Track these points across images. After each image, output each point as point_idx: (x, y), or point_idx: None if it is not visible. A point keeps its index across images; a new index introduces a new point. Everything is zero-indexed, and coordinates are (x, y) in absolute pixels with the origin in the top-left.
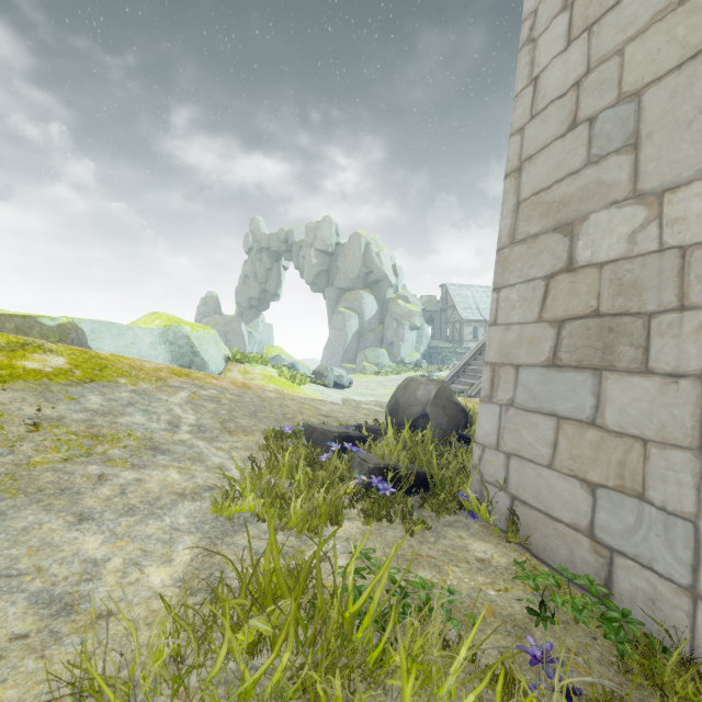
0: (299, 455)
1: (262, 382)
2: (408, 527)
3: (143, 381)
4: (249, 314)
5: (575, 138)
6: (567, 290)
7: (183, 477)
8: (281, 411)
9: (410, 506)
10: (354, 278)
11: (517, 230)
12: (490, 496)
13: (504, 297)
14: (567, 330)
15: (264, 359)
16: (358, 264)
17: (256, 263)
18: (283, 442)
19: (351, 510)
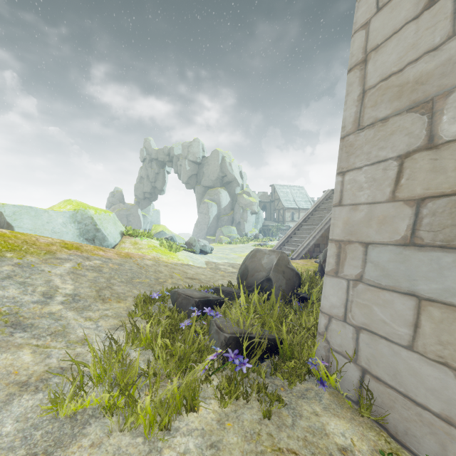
0: (161, 325)
1: (147, 250)
2: (264, 404)
3: (31, 254)
4: (143, 203)
5: (433, 15)
6: (428, 167)
7: (36, 359)
8: (154, 277)
9: (264, 376)
10: (214, 179)
11: (362, 117)
12: (338, 364)
13: (349, 180)
14: (429, 208)
15: (150, 234)
16: (217, 171)
17: (148, 169)
18: (150, 308)
19: (208, 384)
